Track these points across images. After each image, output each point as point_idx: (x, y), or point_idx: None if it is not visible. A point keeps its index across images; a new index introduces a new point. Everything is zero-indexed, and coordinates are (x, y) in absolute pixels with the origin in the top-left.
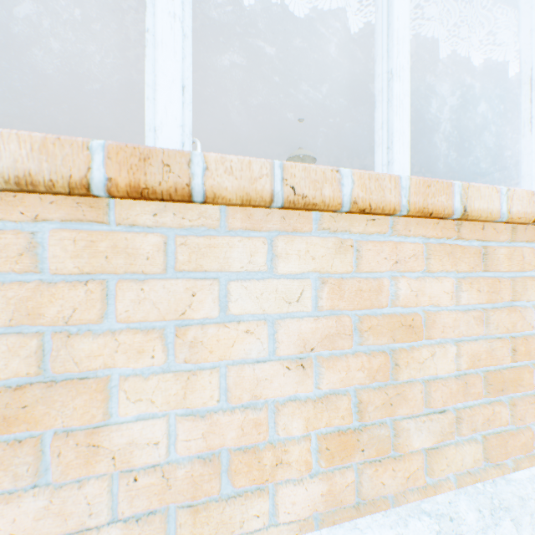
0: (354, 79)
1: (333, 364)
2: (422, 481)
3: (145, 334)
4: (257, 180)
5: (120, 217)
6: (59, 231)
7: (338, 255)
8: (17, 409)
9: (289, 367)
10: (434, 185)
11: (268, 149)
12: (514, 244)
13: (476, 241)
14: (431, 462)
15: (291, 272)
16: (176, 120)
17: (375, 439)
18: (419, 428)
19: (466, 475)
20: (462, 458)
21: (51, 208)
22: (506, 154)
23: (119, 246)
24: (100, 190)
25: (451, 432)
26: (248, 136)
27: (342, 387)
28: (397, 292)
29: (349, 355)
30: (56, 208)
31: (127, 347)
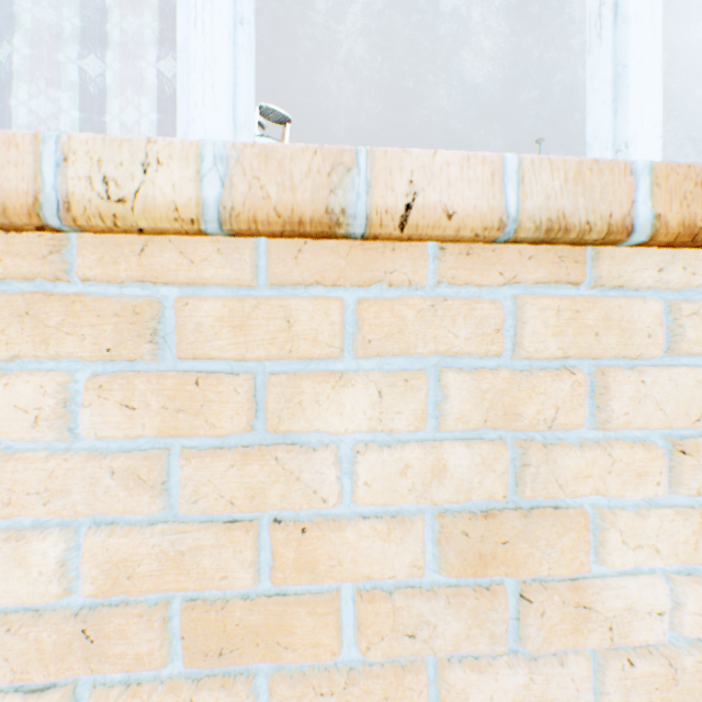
0: None
1: None
2: None
3: (644, 449)
4: None
5: (608, 276)
6: (537, 298)
7: None
8: (493, 544)
9: None
10: None
11: None
12: None
13: None
14: None
15: None
16: (653, 129)
17: None
18: None
19: None
20: None
21: (528, 266)
22: None
23: (610, 317)
24: (643, 233)
25: None
26: None
27: None
28: None
29: None
30: (533, 265)
31: (621, 466)
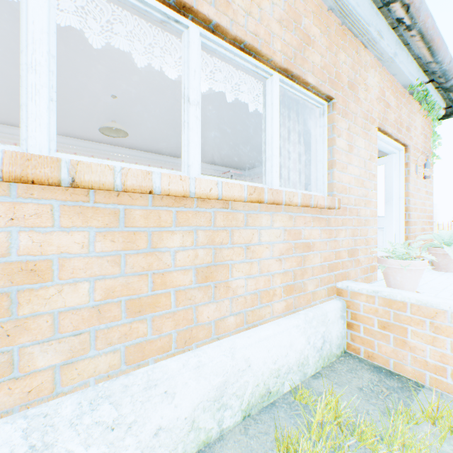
0: (147, 71)
1: None
2: (48, 391)
3: None
4: None
5: None
6: None
7: None
8: None
9: None
10: (37, 160)
11: (93, 117)
12: (160, 208)
13: (118, 204)
14: (62, 375)
15: None
16: None
17: None
18: (45, 350)
19: (104, 378)
20: (97, 366)
21: None
22: None
23: None
24: None
25: (84, 348)
26: (66, 102)
27: None
28: (20, 244)
29: None
30: None
31: None
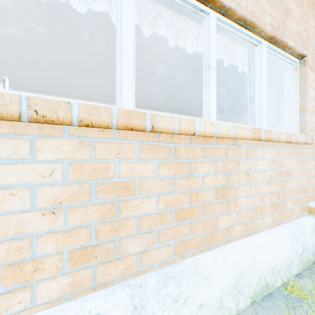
0: (152, 52)
1: (76, 211)
2: (135, 269)
3: None
4: (8, 105)
5: None
6: None
7: (80, 149)
8: None
9: (44, 213)
10: (134, 114)
11: (111, 86)
12: (193, 145)
13: (171, 143)
14: (142, 259)
15: (47, 159)
16: None
17: (105, 250)
18: (133, 241)
19: (163, 263)
20: (160, 255)
21: None
22: (237, 99)
23: None
24: None
25: (153, 242)
26: (97, 78)
27: (83, 223)
28: (121, 170)
29: (89, 205)
30: None
31: None
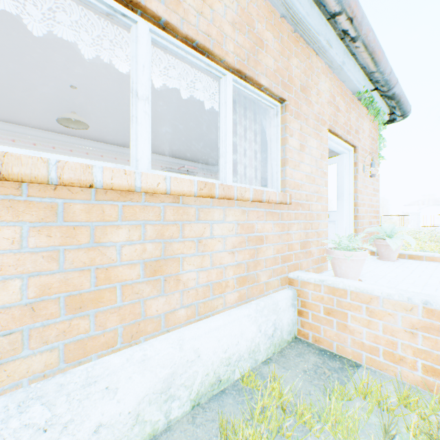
0: (108, 63)
1: None
2: None
3: None
4: None
5: None
6: None
7: None
8: None
9: None
10: None
11: (53, 107)
12: (105, 202)
13: (56, 198)
14: None
15: None
16: None
17: None
18: None
19: (39, 378)
20: (30, 366)
21: None
22: None
23: None
24: None
25: (15, 349)
26: (21, 90)
27: None
28: None
29: None
30: None
31: None
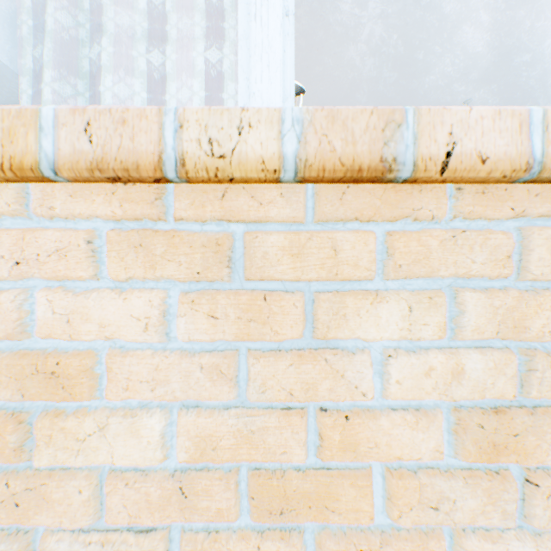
0: None
1: None
2: None
3: None
4: None
5: None
6: (542, 229)
7: None
8: (505, 436)
9: None
10: None
11: None
12: None
13: None
14: None
15: None
16: None
17: None
18: None
19: None
20: None
21: (534, 202)
22: None
23: None
24: None
25: None
26: None
27: None
28: None
29: None
30: (539, 201)
31: None
